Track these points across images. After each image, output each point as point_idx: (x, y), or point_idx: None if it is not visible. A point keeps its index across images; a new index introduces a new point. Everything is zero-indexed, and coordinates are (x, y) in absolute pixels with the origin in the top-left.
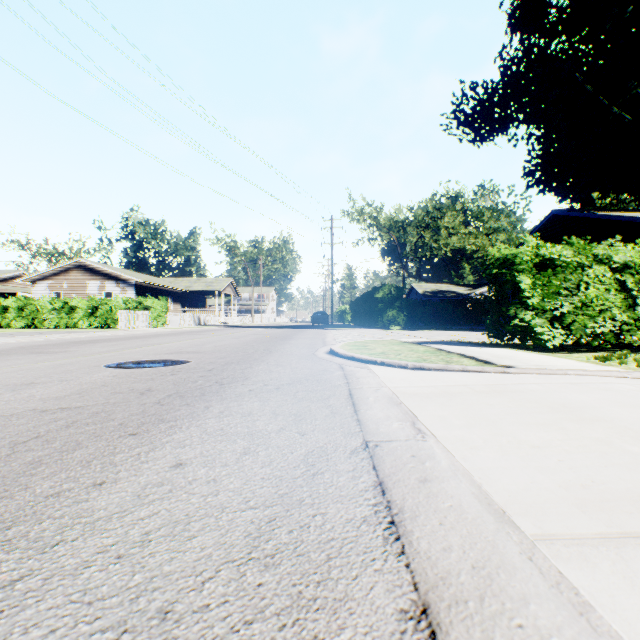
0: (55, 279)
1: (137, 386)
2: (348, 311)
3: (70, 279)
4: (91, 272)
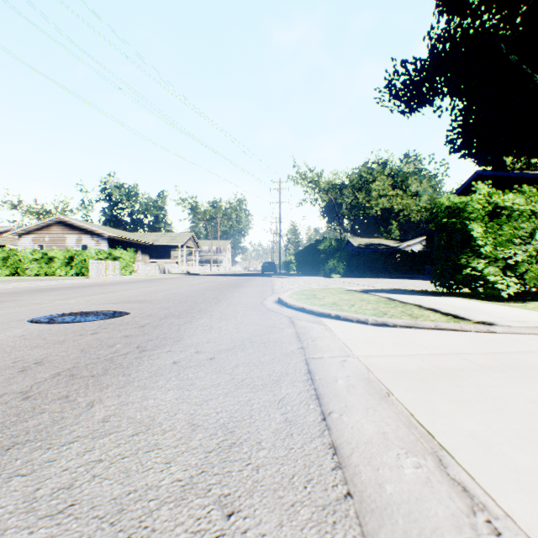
0: (38, 233)
1: (31, 354)
2: (293, 261)
3: (51, 233)
4: (70, 227)
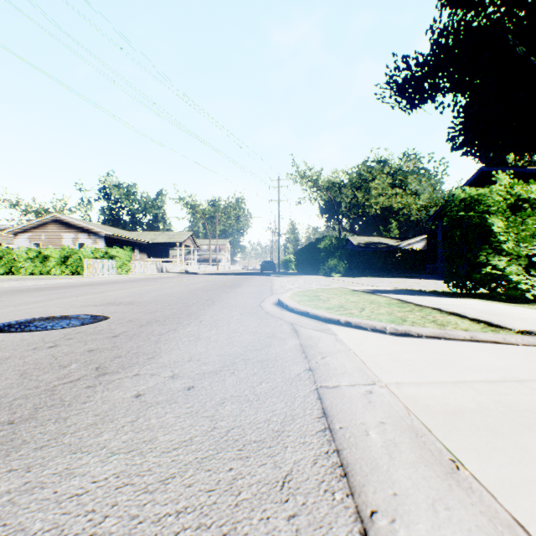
0: (34, 232)
1: None
2: (292, 260)
3: (47, 232)
4: (66, 226)
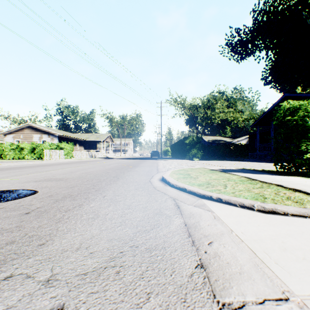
0: (16, 133)
1: None
2: (169, 150)
3: (24, 133)
4: (35, 130)
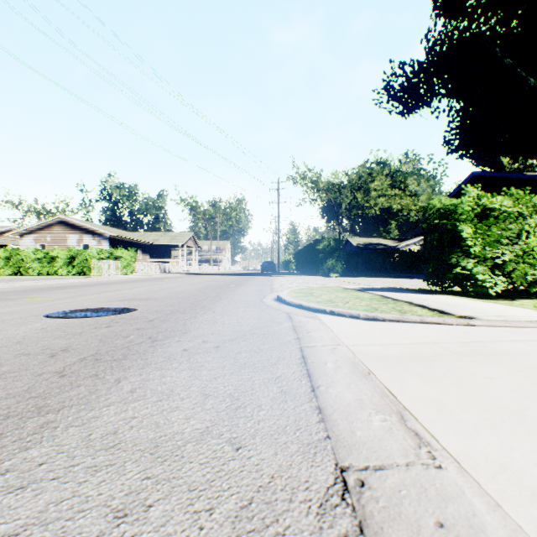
0: (40, 233)
1: (55, 343)
2: (292, 261)
3: (53, 233)
4: (71, 227)
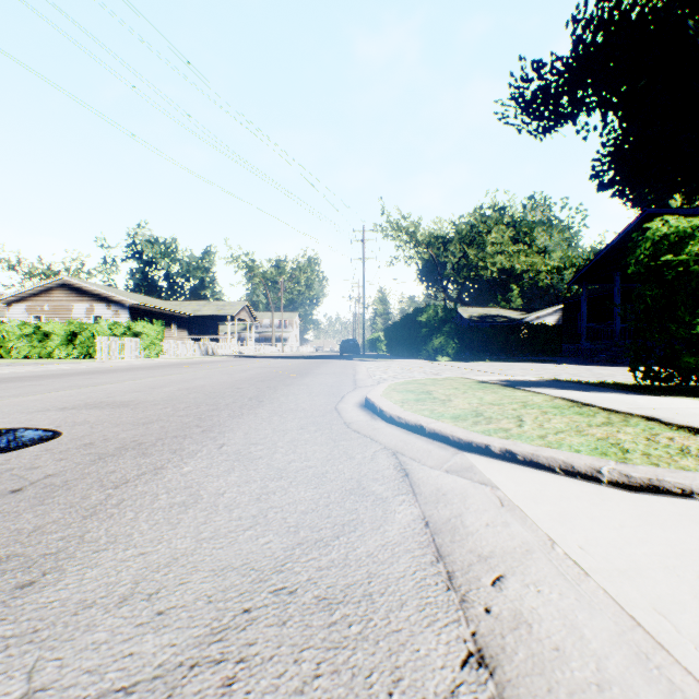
0: (34, 300)
1: None
2: (382, 339)
3: (52, 300)
4: (77, 292)
